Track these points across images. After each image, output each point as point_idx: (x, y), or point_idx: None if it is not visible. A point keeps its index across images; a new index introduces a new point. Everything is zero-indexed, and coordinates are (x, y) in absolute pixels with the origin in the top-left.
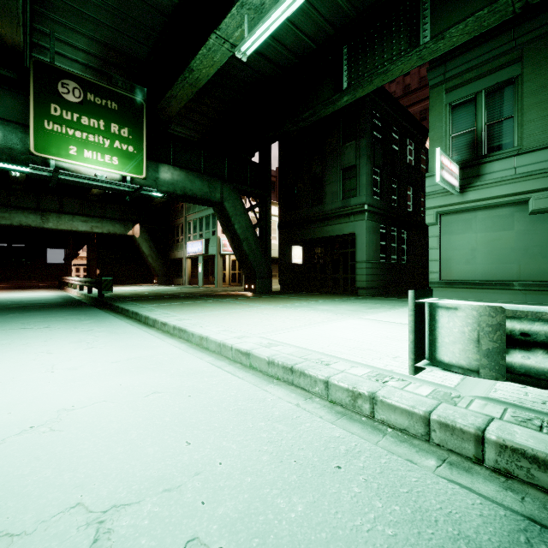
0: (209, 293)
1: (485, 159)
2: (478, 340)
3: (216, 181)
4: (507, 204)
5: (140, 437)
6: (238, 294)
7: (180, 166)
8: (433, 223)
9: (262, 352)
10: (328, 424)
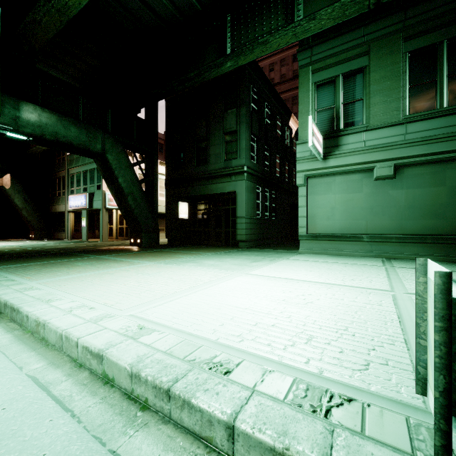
0: (89, 248)
1: (343, 132)
2: None
3: (96, 131)
4: (358, 170)
5: None
6: (122, 249)
7: (51, 109)
8: (302, 185)
9: (123, 352)
10: None
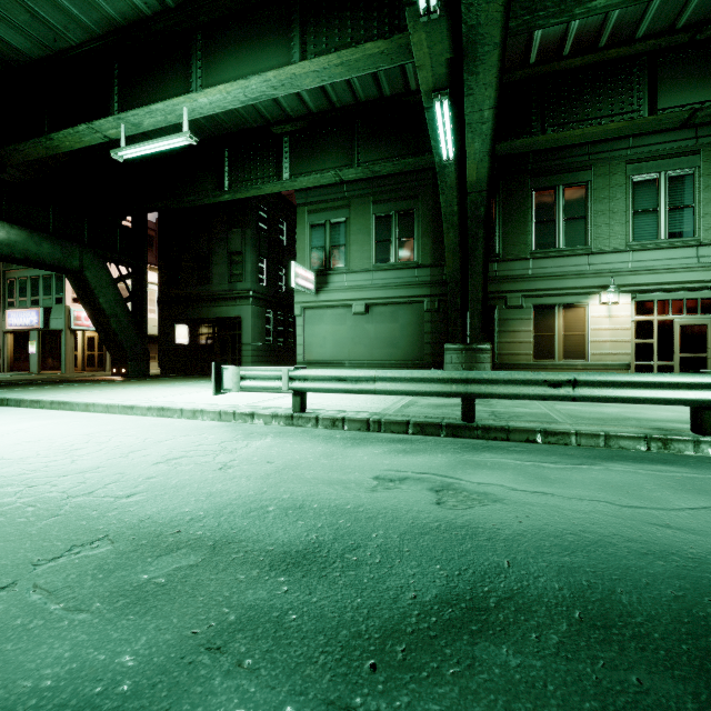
0: (60, 379)
1: (330, 272)
2: (233, 379)
3: (73, 246)
4: (342, 306)
5: (83, 428)
6: (105, 379)
7: (17, 222)
8: (299, 315)
9: (143, 404)
10: (178, 419)
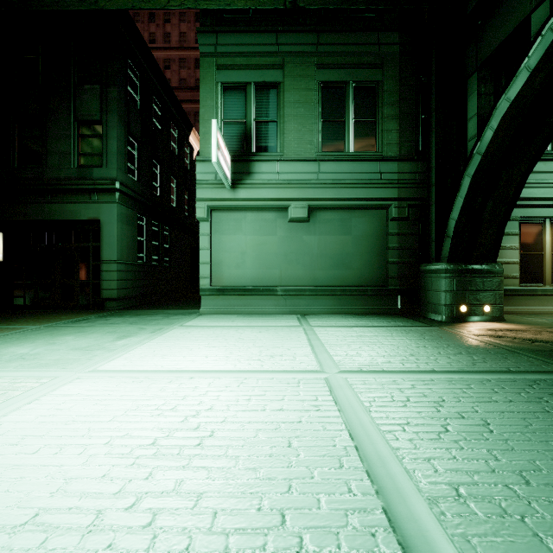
0: None
1: (255, 157)
2: None
3: None
4: (272, 208)
5: None
6: None
7: None
8: (204, 219)
9: None
10: None
